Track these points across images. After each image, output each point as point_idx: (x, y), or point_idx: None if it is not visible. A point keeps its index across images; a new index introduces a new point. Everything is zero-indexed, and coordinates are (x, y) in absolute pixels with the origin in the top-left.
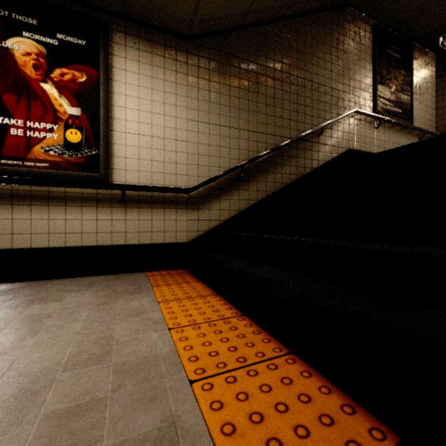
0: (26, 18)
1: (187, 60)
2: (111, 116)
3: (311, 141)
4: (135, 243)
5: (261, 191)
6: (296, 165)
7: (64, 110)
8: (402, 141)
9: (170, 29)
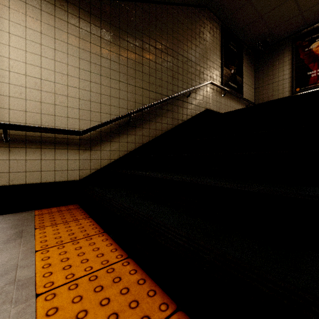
0: None
1: (79, 15)
2: None
3: (182, 100)
4: (21, 183)
5: (146, 136)
6: (172, 117)
7: None
8: (237, 106)
9: None
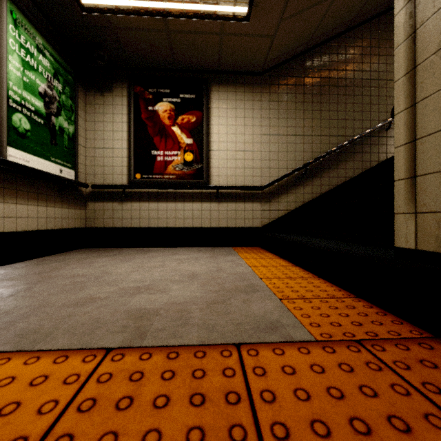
0: (164, 90)
1: (260, 90)
2: (210, 141)
3: (378, 135)
4: (225, 226)
5: (324, 185)
6: (361, 160)
7: (183, 141)
8: None
9: (248, 71)
